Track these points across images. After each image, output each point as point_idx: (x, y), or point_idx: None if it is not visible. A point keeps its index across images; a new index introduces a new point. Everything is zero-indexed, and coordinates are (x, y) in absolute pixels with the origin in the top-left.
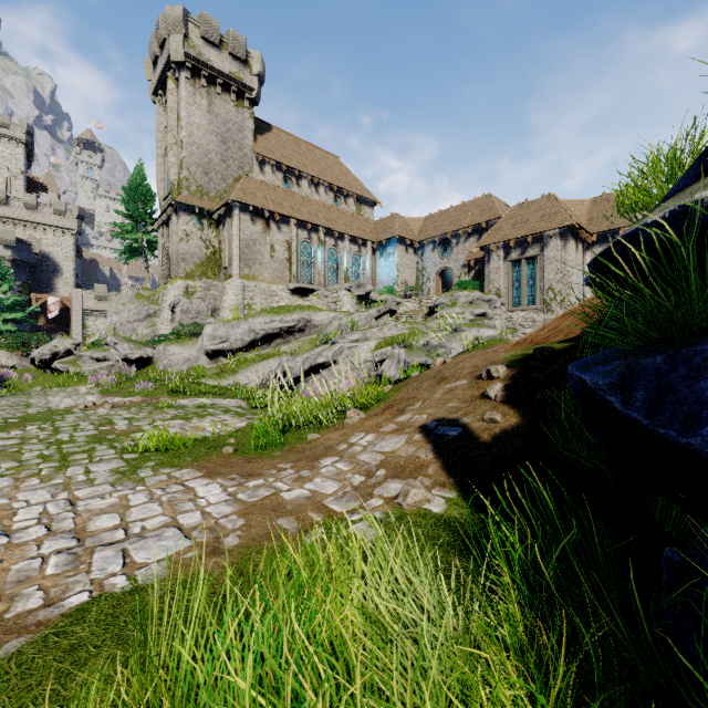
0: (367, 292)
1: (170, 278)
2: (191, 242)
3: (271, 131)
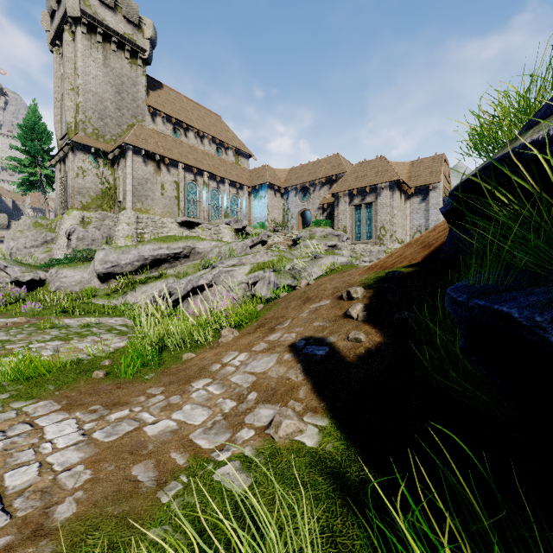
0: (244, 226)
1: (67, 209)
2: (87, 178)
3: (162, 88)
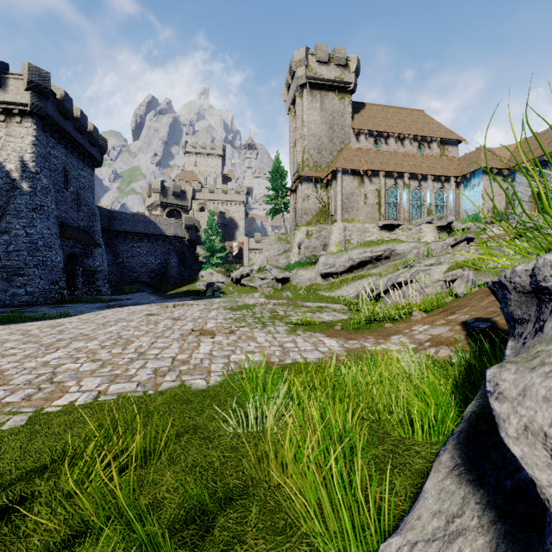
0: (449, 222)
1: (297, 226)
2: (310, 201)
3: (364, 107)
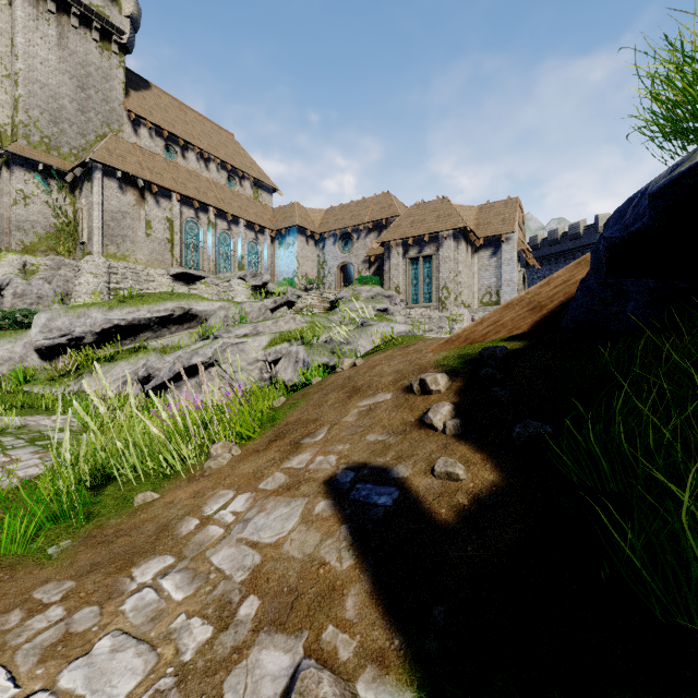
0: (264, 282)
1: None
2: (32, 207)
3: (150, 89)
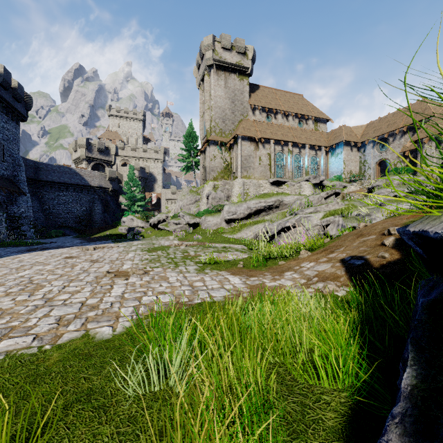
0: (321, 181)
1: (206, 180)
2: (216, 160)
3: (259, 89)
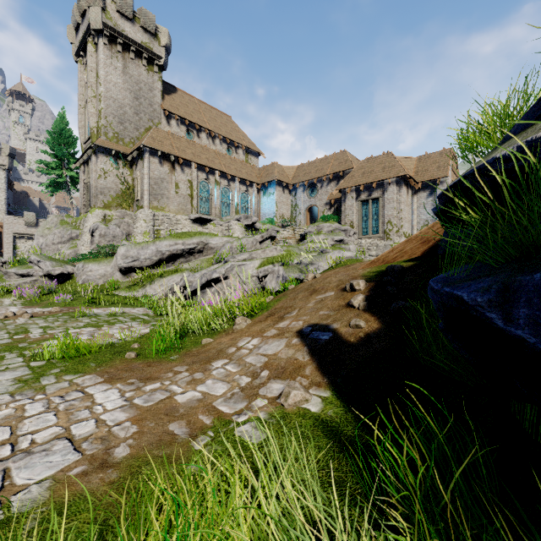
0: (253, 222)
1: (90, 207)
2: (109, 179)
3: (176, 92)
